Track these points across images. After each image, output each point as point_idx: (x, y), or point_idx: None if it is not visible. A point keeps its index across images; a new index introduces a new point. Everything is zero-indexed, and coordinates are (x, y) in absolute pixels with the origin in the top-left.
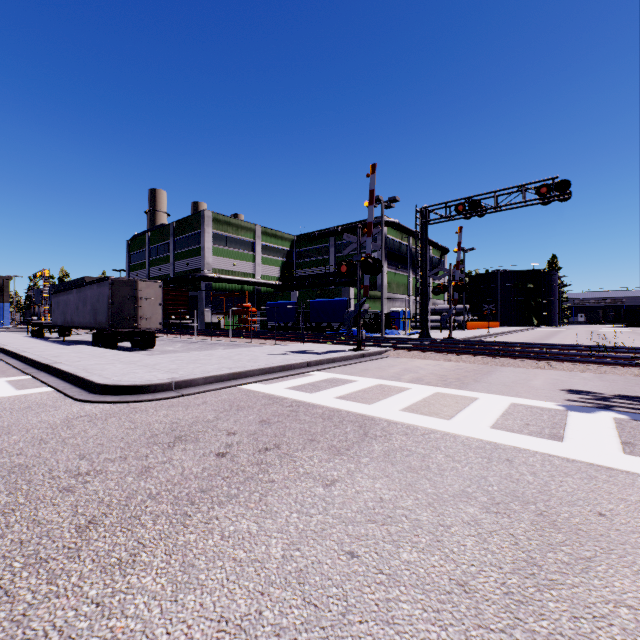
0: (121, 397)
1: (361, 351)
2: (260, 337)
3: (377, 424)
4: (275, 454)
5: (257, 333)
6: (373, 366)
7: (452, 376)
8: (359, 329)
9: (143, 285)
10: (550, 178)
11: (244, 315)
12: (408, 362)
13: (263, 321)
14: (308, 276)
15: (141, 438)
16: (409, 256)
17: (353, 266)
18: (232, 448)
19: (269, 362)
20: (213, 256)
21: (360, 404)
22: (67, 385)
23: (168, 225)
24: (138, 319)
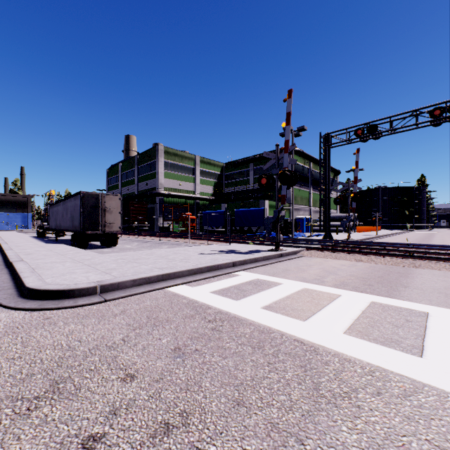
0: (42, 303)
1: (279, 251)
2: (196, 238)
3: (326, 363)
4: (177, 449)
5: (195, 234)
6: (292, 266)
7: (375, 279)
8: (277, 232)
9: (107, 198)
10: (443, 102)
11: (187, 221)
12: (322, 262)
13: (201, 225)
14: (233, 192)
15: (6, 383)
16: (310, 176)
17: (272, 179)
18: (115, 421)
19: (198, 262)
20: (165, 178)
21: (293, 320)
22: (9, 285)
23: (134, 157)
24: (102, 224)
